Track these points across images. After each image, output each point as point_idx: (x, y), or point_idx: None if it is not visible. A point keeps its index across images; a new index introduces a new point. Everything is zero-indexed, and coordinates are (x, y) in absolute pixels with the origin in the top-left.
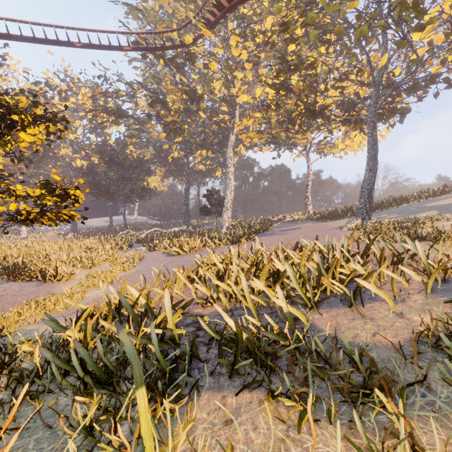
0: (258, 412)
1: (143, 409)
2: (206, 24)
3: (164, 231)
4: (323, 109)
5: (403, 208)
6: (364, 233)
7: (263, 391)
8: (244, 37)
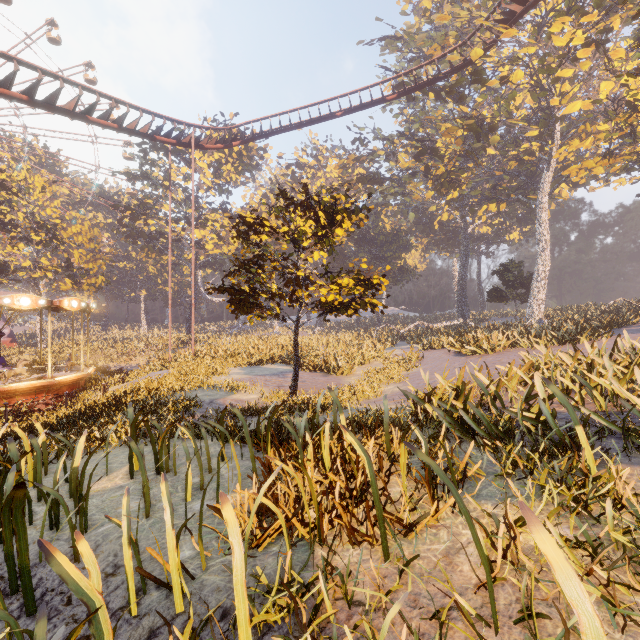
0: None
1: (584, 439)
2: (506, 19)
3: (431, 325)
4: None
5: None
6: None
7: None
8: (578, 9)
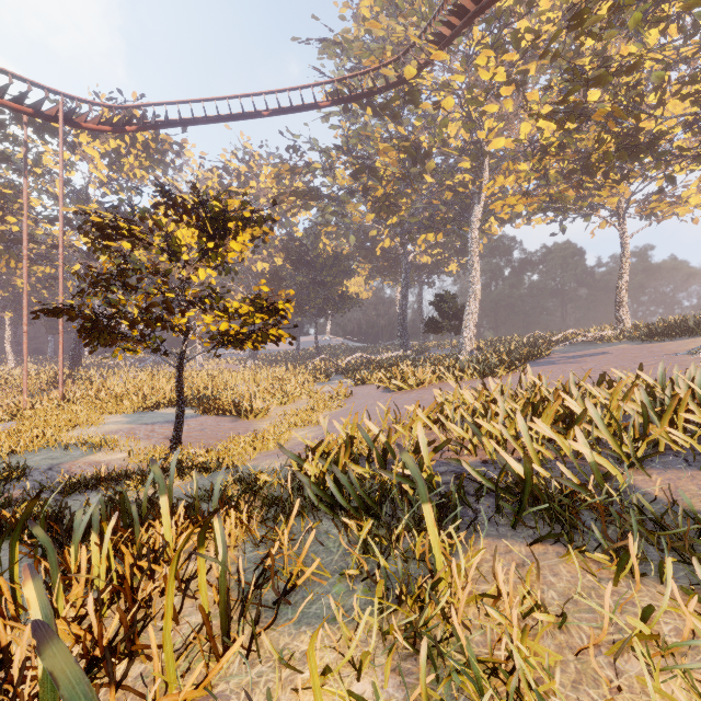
0: (557, 562)
1: (433, 522)
2: (438, 42)
3: (371, 357)
4: (655, 141)
5: None
6: None
7: (560, 546)
8: (501, 46)
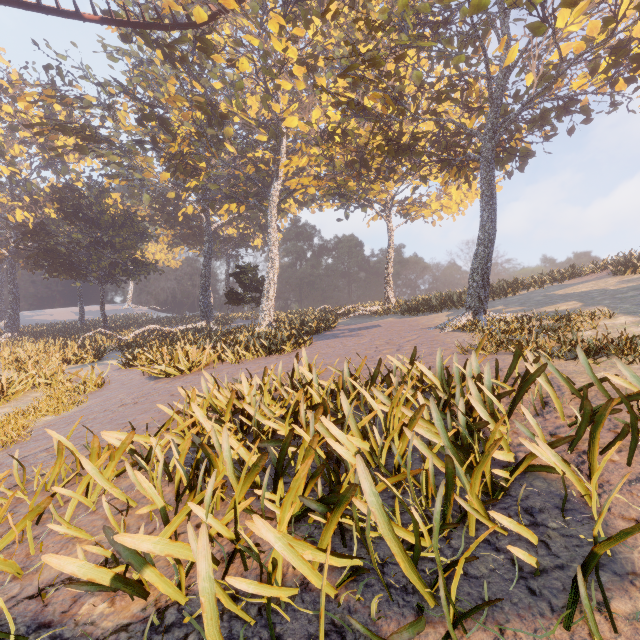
0: None
1: None
2: None
3: (167, 329)
4: (414, 142)
5: (523, 297)
6: (488, 339)
7: None
8: (292, 20)
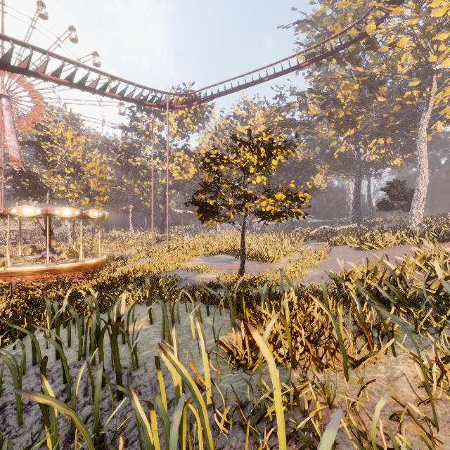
0: None
1: None
2: (394, 0)
3: (332, 228)
4: None
5: None
6: None
7: None
8: None
